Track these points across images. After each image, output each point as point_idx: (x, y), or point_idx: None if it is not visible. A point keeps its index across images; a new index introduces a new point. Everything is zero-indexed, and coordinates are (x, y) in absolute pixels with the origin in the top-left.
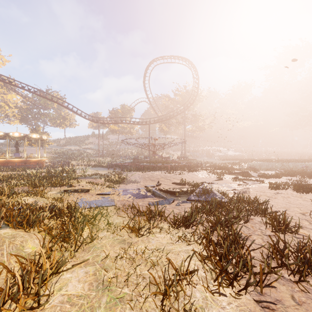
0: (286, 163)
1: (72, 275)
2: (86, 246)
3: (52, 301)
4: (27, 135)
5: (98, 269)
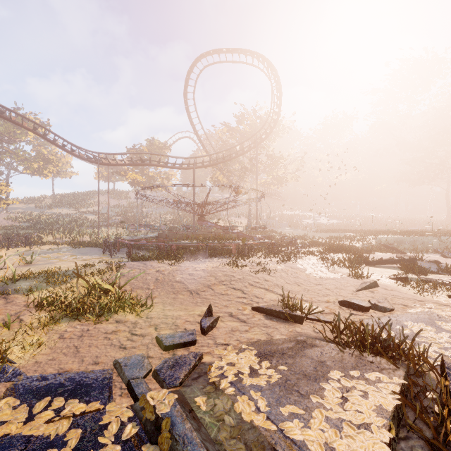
0: (446, 238)
1: None
2: None
3: None
4: None
5: None
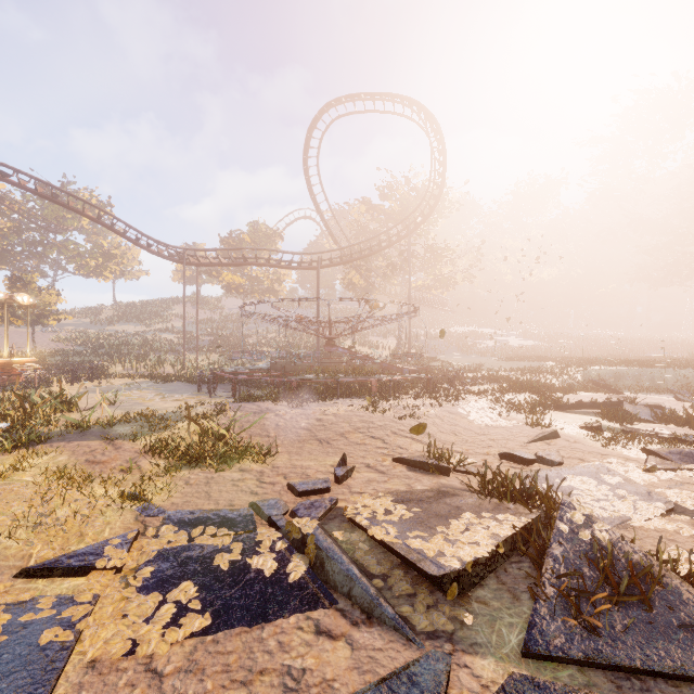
0: (689, 371)
1: None
2: None
3: None
4: None
5: None
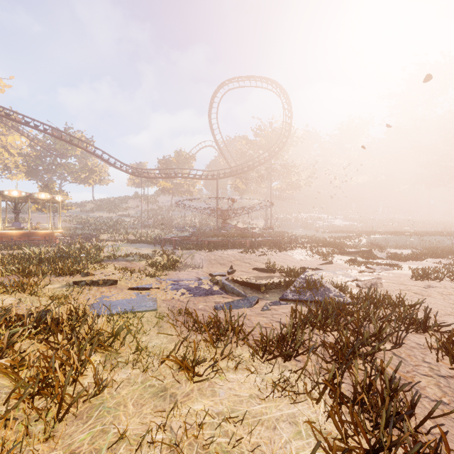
0: (426, 237)
1: None
2: (85, 404)
3: None
4: (31, 195)
5: None
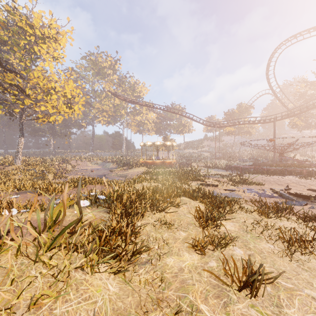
0: None
1: (227, 223)
2: (228, 215)
3: (221, 229)
4: (164, 143)
5: (241, 225)
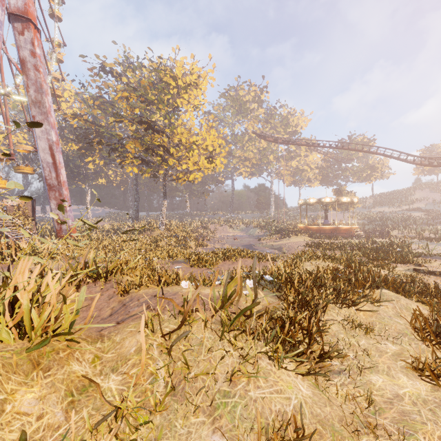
0: None
1: None
2: None
3: None
4: (337, 200)
5: None
